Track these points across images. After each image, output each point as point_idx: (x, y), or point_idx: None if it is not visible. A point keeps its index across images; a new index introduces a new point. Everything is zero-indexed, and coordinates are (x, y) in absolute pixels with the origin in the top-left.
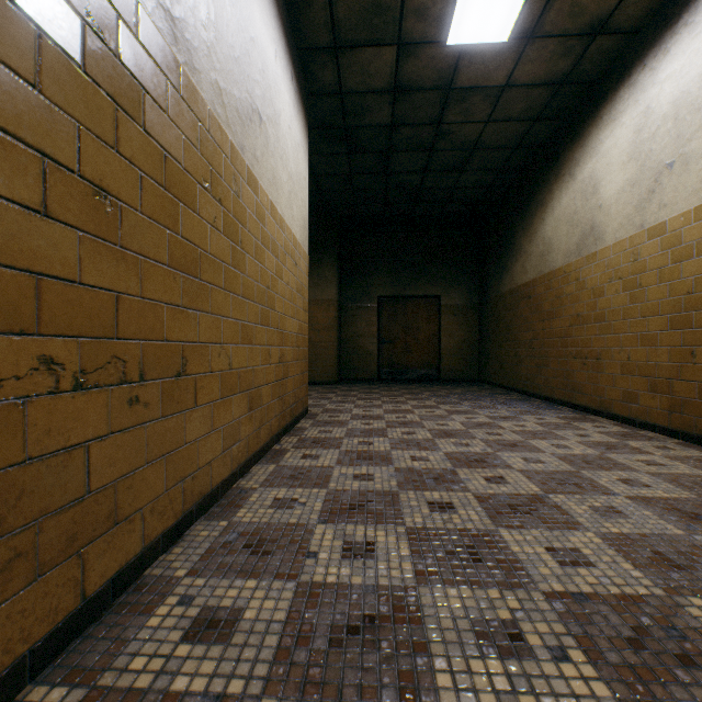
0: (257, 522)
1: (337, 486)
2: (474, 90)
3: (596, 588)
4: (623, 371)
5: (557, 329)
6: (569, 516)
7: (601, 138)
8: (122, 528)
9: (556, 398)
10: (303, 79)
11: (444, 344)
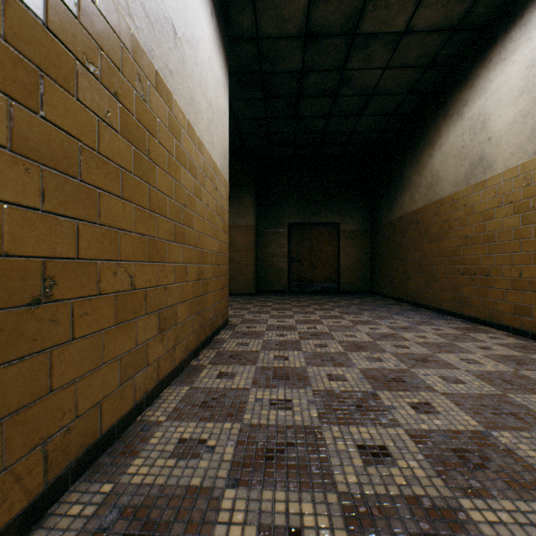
0: (150, 485)
1: (252, 418)
2: (376, 36)
3: None
4: (514, 286)
5: (445, 249)
6: (534, 470)
7: (491, 78)
8: None
9: (444, 309)
10: (223, 23)
11: (343, 263)
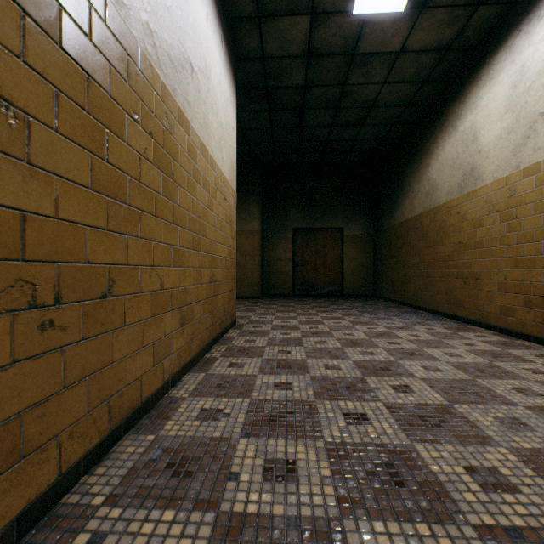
0: (182, 436)
1: (259, 395)
2: (374, 55)
3: (528, 521)
4: (500, 289)
5: (441, 254)
6: (478, 428)
7: (480, 95)
8: (30, 460)
9: (440, 311)
10: (231, 45)
11: (346, 267)
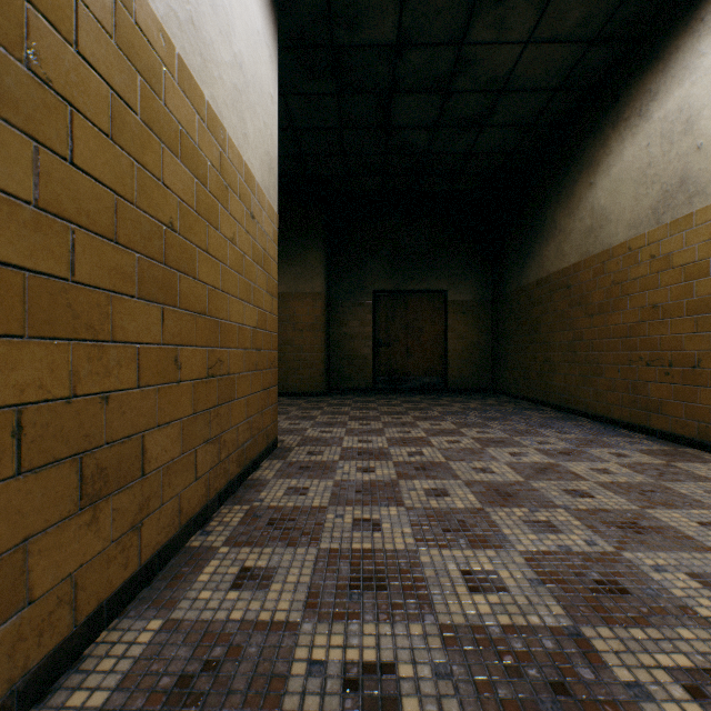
0: None
1: None
2: None
3: None
4: None
5: (617, 326)
6: None
7: (702, 48)
8: None
9: (615, 418)
10: None
11: (452, 348)
